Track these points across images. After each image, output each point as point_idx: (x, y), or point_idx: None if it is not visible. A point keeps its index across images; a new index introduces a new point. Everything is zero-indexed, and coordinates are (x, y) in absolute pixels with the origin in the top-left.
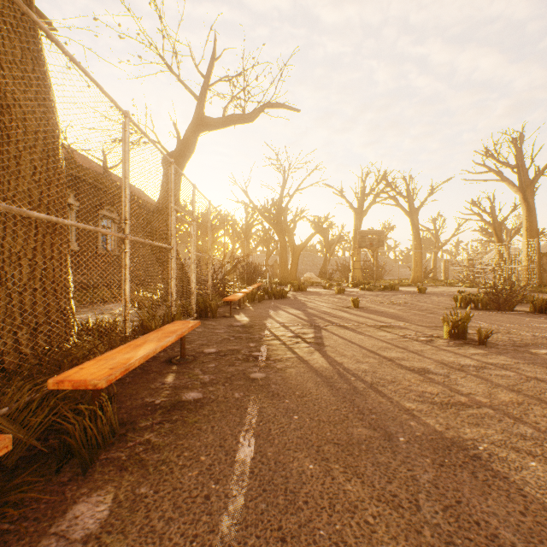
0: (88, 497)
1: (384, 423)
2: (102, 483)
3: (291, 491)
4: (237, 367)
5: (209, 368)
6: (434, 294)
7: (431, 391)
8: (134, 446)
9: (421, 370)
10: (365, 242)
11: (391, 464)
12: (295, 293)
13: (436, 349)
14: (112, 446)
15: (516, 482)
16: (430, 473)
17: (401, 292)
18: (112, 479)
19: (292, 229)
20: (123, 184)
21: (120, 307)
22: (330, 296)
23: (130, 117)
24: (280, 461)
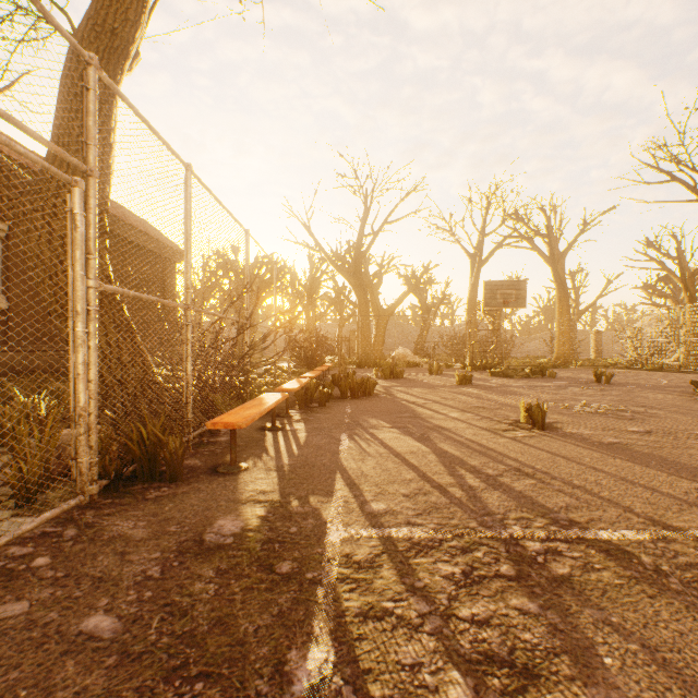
0: None
1: None
2: None
3: None
4: None
5: None
6: (628, 385)
7: None
8: None
9: None
10: (495, 299)
11: None
12: (386, 383)
13: None
14: None
15: None
16: None
17: (564, 381)
18: None
19: (377, 285)
20: None
21: None
22: (450, 389)
23: None
24: None
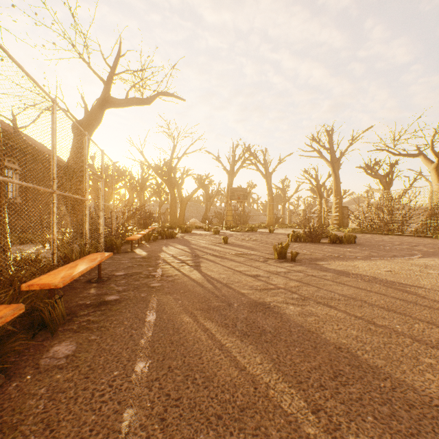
0: (60, 344)
1: (228, 299)
2: (66, 338)
3: (176, 328)
4: (141, 282)
5: (121, 283)
6: (279, 233)
7: (257, 284)
8: (80, 323)
9: (256, 275)
10: (234, 196)
11: (227, 314)
12: (182, 234)
13: (267, 265)
14: (65, 324)
15: (281, 313)
16: (245, 315)
17: (258, 232)
18: (72, 336)
19: (181, 184)
20: (52, 152)
21: (30, 247)
22: (208, 236)
23: (57, 103)
24: (171, 319)
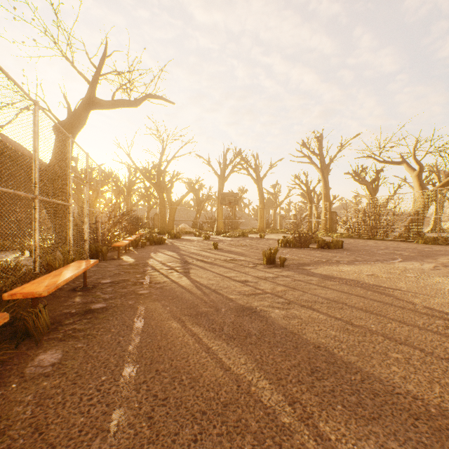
0: (45, 352)
1: (216, 305)
2: (52, 347)
3: (164, 334)
4: (128, 289)
5: (108, 291)
6: (270, 239)
7: (245, 290)
8: (66, 331)
9: (244, 281)
10: (225, 201)
11: (215, 319)
12: (172, 240)
13: (256, 270)
14: (49, 333)
15: (267, 317)
16: (232, 319)
17: (249, 238)
18: (57, 345)
19: (170, 188)
20: (33, 156)
21: (7, 255)
22: (199, 241)
23: (39, 105)
24: (159, 325)
